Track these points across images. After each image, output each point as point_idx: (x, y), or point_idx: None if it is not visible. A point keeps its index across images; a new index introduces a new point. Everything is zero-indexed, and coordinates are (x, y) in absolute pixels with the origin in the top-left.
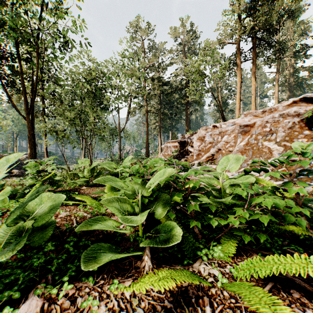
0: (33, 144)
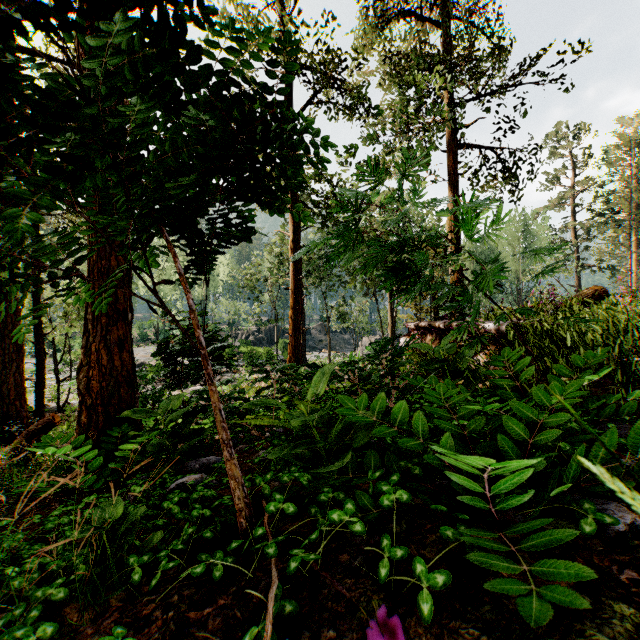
0: None
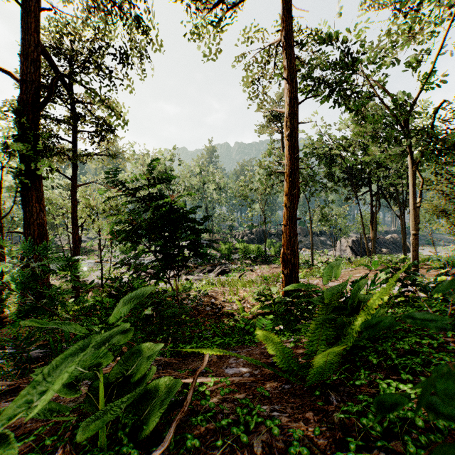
0: (405, 234)
